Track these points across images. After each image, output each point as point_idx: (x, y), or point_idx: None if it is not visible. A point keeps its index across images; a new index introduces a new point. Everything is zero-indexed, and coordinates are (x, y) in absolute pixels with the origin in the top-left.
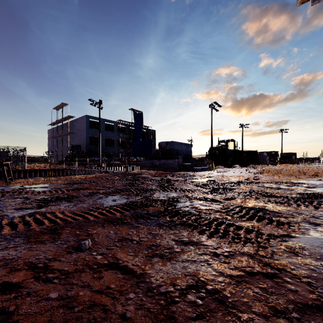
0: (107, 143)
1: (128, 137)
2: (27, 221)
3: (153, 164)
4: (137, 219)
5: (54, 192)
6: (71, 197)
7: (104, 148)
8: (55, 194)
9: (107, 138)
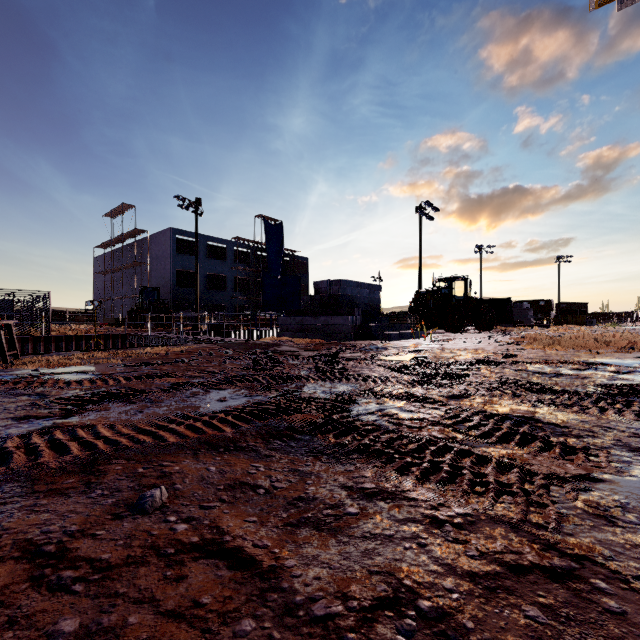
0: (213, 283)
1: (254, 272)
2: (34, 446)
3: (303, 325)
4: (268, 440)
5: (100, 382)
6: (133, 392)
7: (206, 293)
8: (102, 386)
9: (212, 274)
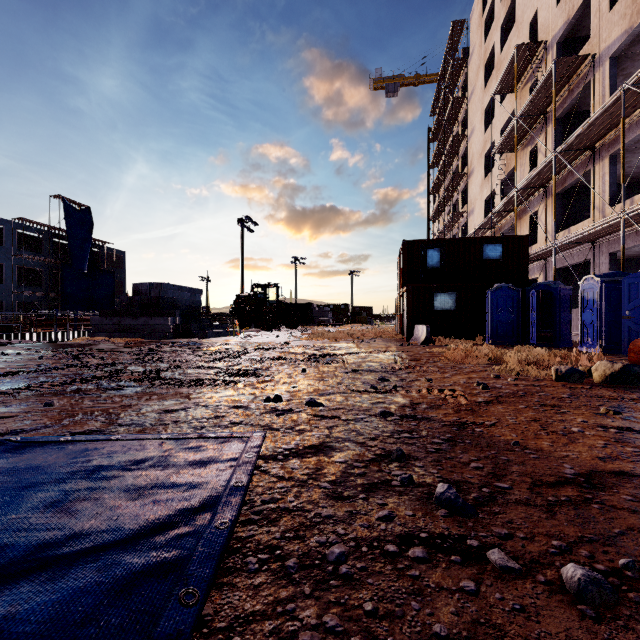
0: None
1: (48, 262)
2: None
3: (121, 325)
4: (106, 391)
5: None
6: None
7: None
8: None
9: None
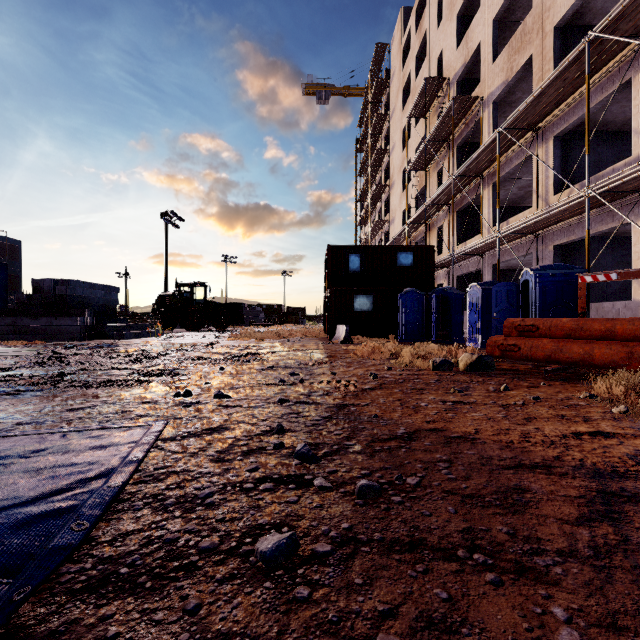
0: None
1: None
2: None
3: (16, 326)
4: None
5: None
6: None
7: None
8: None
9: None
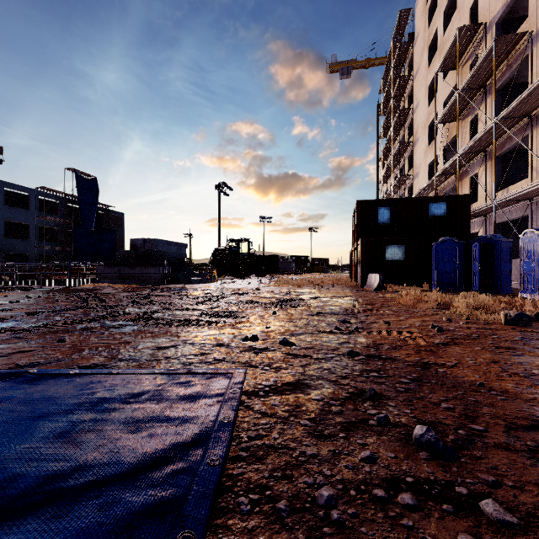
0: (11, 231)
1: (64, 222)
2: None
3: (120, 274)
4: (108, 329)
5: None
6: (2, 317)
7: (3, 241)
8: None
9: (9, 221)
